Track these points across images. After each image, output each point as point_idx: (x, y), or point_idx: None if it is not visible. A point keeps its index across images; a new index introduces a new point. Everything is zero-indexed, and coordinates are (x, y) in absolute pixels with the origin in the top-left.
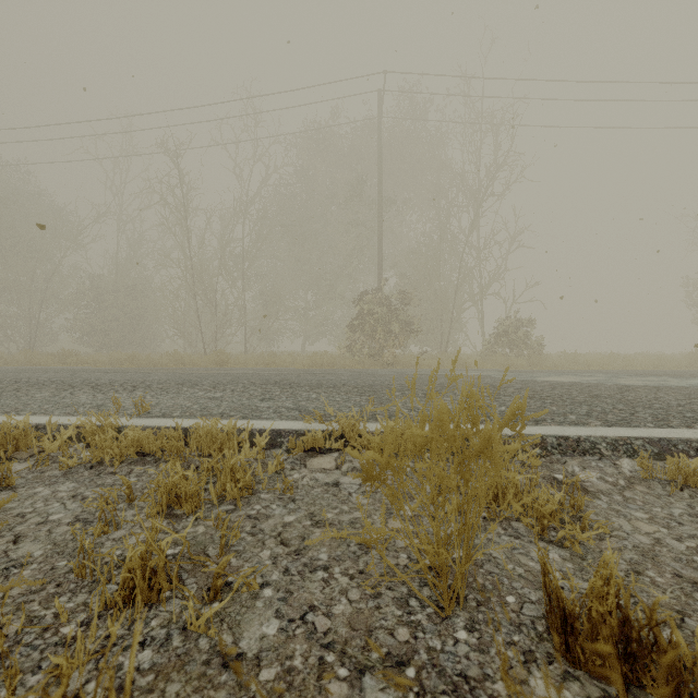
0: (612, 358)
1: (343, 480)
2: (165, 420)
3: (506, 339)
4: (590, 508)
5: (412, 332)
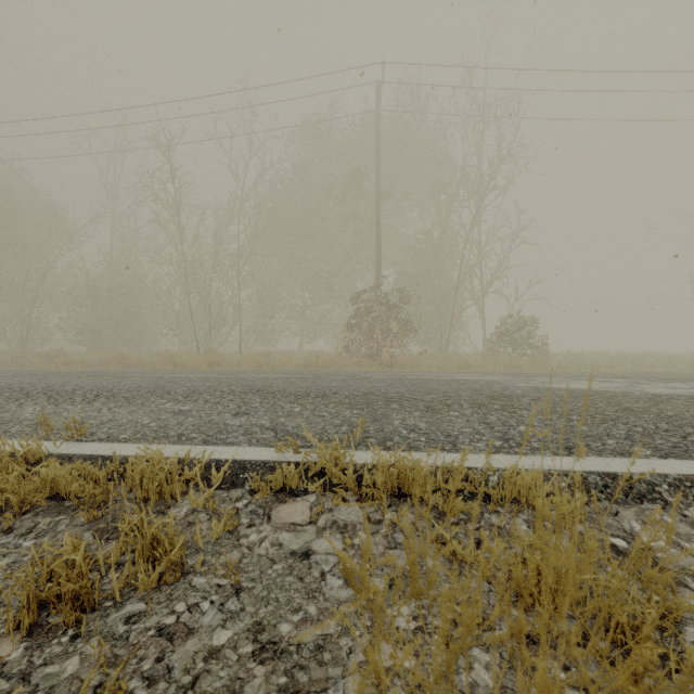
0: (620, 358)
1: (316, 546)
2: (106, 445)
3: (509, 339)
4: (684, 612)
5: (411, 331)
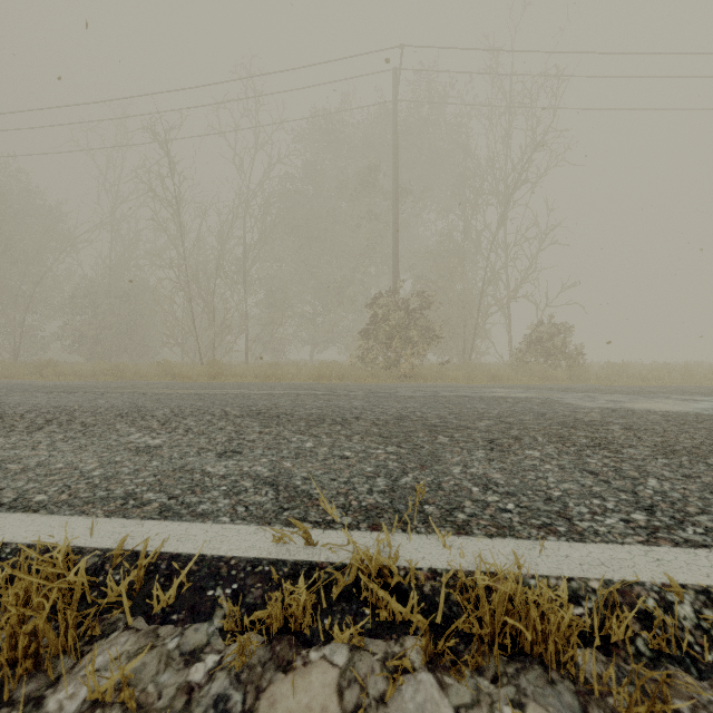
0: (667, 369)
1: None
2: None
3: (540, 348)
4: None
5: (433, 339)
